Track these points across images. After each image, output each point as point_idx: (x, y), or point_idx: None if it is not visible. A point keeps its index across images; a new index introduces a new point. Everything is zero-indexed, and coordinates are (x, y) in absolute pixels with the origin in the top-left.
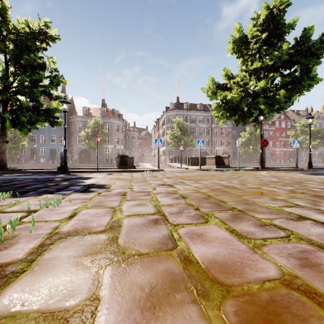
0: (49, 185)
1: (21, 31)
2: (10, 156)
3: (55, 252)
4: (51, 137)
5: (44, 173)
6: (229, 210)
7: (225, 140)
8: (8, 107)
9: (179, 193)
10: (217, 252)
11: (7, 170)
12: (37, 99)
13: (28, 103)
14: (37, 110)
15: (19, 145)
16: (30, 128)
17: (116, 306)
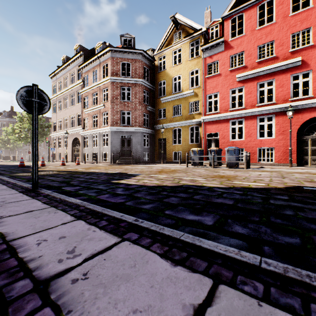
0: None
1: None
2: None
3: None
4: None
5: None
6: None
7: None
8: None
9: None
10: None
11: None
12: None
13: None
14: None
15: None
16: None
17: None
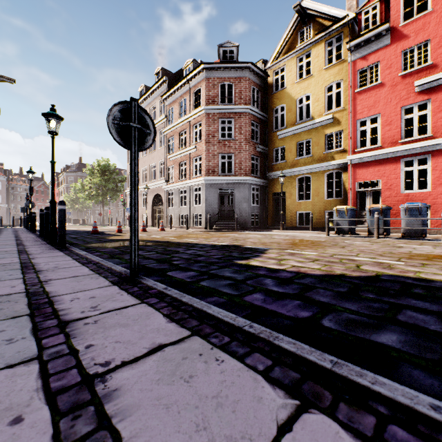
0: None
1: None
2: None
3: None
4: None
5: None
6: None
7: None
8: None
9: None
10: None
11: None
12: None
13: None
14: None
15: None
16: None
17: None
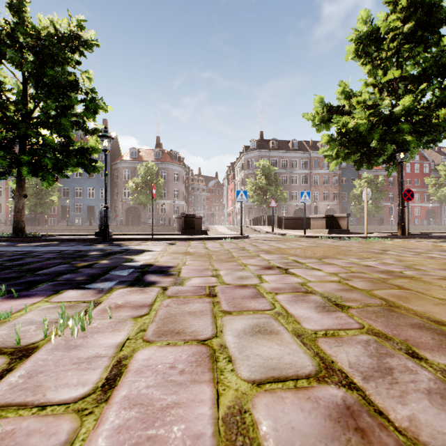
0: (78, 266)
1: (43, 32)
2: (35, 215)
3: None
4: (88, 190)
5: (76, 241)
6: None
7: (330, 192)
8: (26, 145)
9: (317, 290)
10: None
11: (25, 236)
12: (67, 135)
13: (53, 138)
14: (66, 149)
15: (48, 200)
16: (56, 176)
17: None
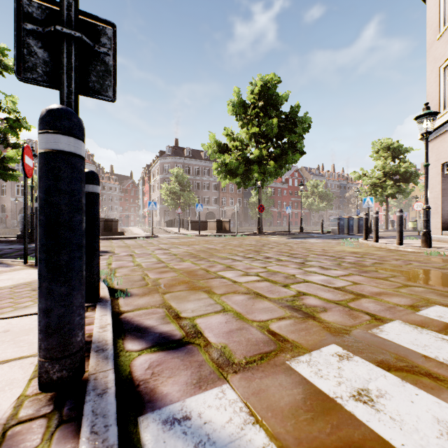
0: None
1: None
2: None
3: (120, 270)
4: None
5: (1, 243)
6: (198, 258)
7: (235, 198)
8: None
9: (173, 253)
10: (184, 267)
11: None
12: None
13: None
14: None
15: None
16: None
17: (152, 273)
